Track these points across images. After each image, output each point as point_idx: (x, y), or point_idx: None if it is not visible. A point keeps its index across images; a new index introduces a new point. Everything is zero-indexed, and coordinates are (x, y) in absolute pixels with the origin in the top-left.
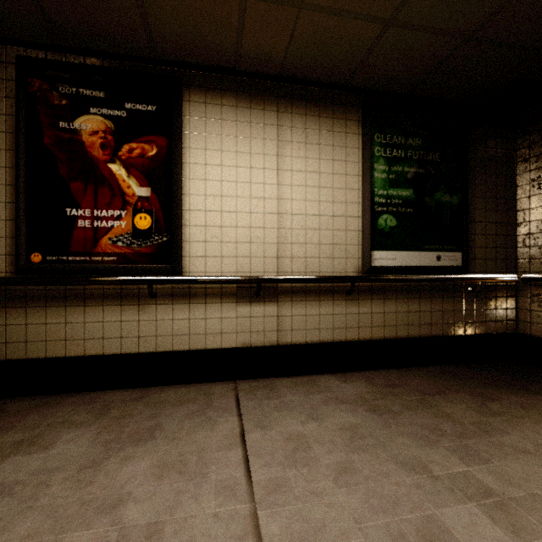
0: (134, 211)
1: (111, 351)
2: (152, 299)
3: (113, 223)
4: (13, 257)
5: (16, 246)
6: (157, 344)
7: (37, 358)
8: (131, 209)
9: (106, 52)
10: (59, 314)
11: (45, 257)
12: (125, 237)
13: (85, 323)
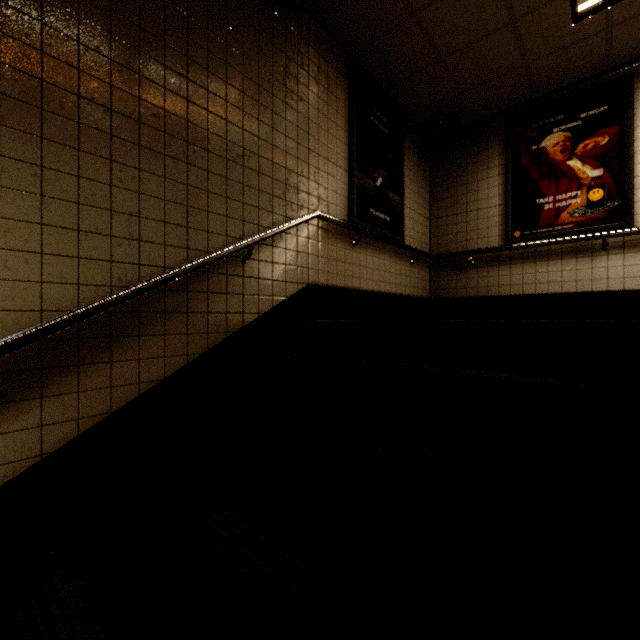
0: (587, 189)
1: (568, 291)
2: (603, 251)
3: (570, 201)
4: (503, 236)
5: (505, 229)
6: (607, 285)
7: (516, 295)
8: (585, 188)
9: (564, 86)
10: (530, 268)
11: (522, 233)
12: (580, 209)
13: (548, 272)
